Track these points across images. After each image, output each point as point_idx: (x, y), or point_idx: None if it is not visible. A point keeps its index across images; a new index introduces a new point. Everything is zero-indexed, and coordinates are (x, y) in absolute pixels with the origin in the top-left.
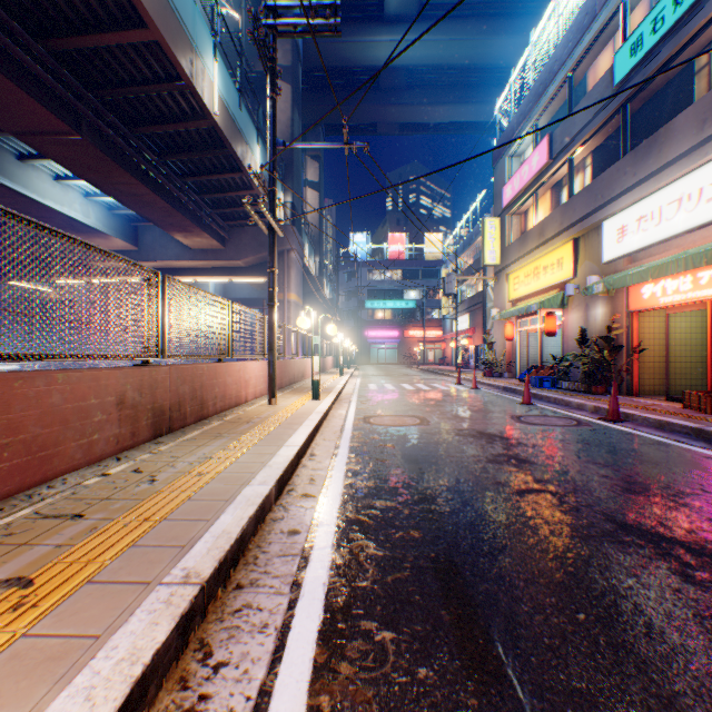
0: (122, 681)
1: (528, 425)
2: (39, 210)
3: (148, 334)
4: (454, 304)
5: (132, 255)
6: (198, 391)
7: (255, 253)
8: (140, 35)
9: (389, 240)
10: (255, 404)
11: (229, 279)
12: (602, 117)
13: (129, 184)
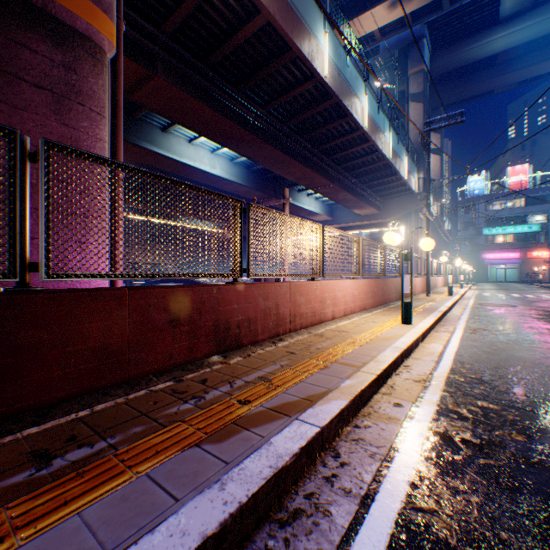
0: (439, 313)
1: None
2: (299, 210)
3: (395, 268)
4: None
5: (329, 222)
6: None
7: (397, 213)
8: (365, 145)
9: (508, 173)
10: (419, 296)
11: (379, 229)
12: None
13: (343, 195)
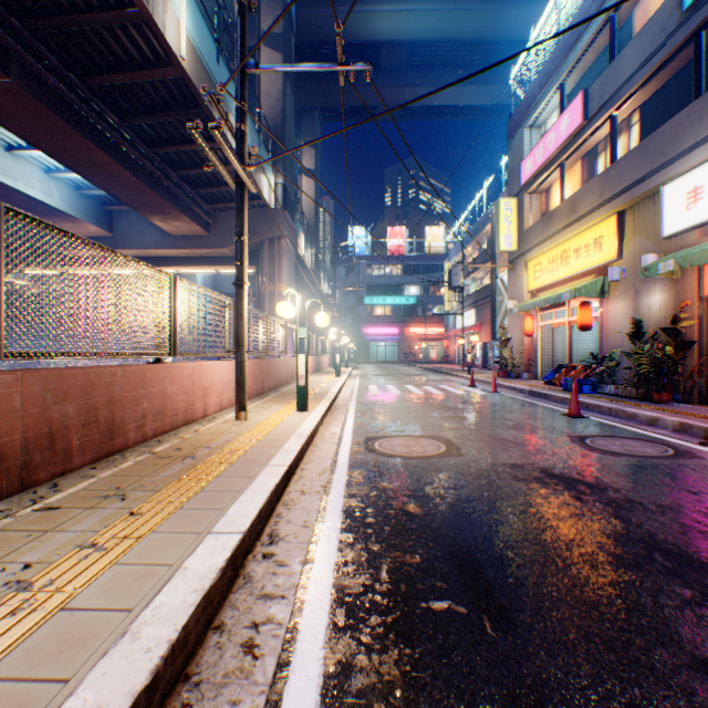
0: None
1: (609, 456)
2: None
3: None
4: (457, 299)
5: (107, 242)
6: (101, 409)
7: None
8: None
9: (389, 234)
10: (217, 419)
11: (215, 270)
12: (663, 53)
13: (85, 149)
